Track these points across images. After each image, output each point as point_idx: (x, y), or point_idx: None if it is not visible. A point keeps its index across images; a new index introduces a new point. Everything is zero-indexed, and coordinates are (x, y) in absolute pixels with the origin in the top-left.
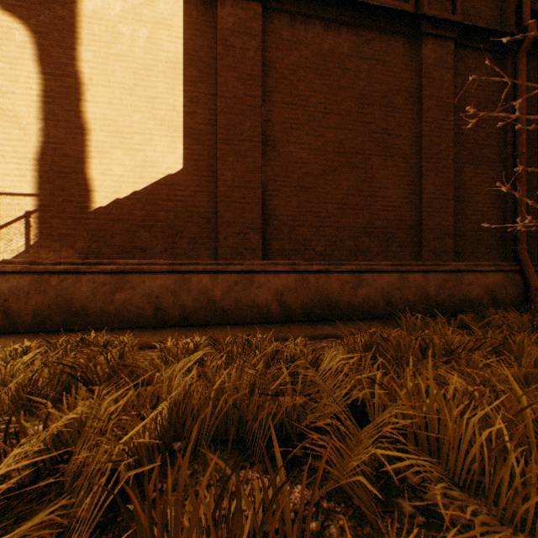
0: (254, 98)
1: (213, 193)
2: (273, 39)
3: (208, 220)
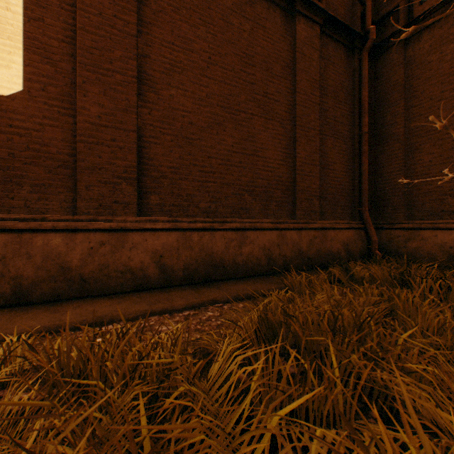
0: (127, 24)
1: (71, 130)
2: None
3: (62, 164)
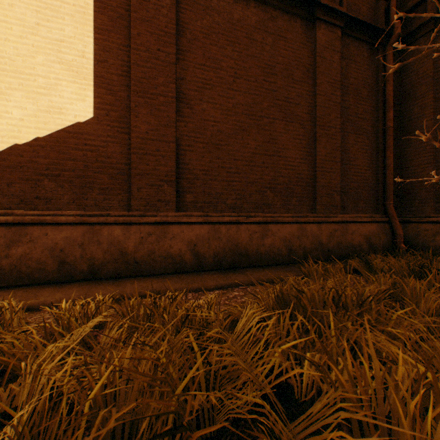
0: (168, 55)
1: (127, 145)
2: (187, 1)
3: (120, 171)
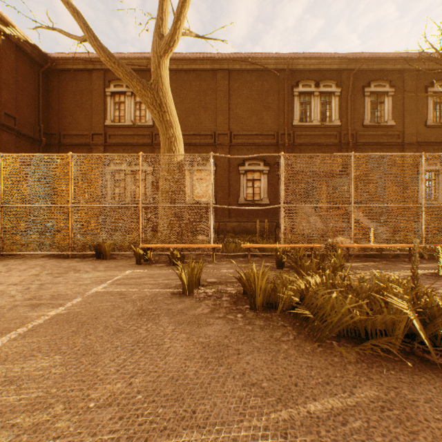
0: None
1: None
2: None
3: None
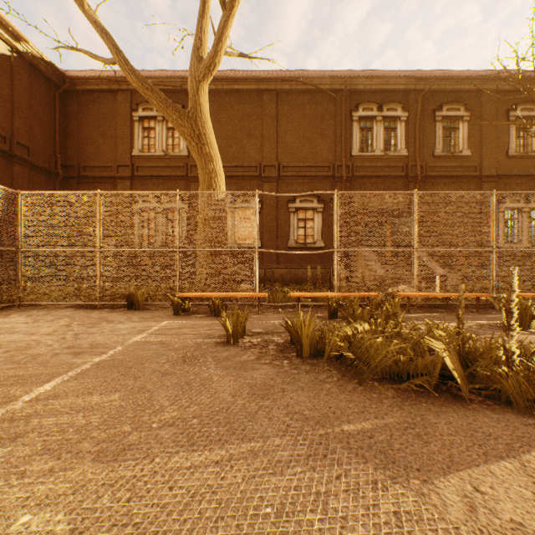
0: None
1: None
2: None
3: None
